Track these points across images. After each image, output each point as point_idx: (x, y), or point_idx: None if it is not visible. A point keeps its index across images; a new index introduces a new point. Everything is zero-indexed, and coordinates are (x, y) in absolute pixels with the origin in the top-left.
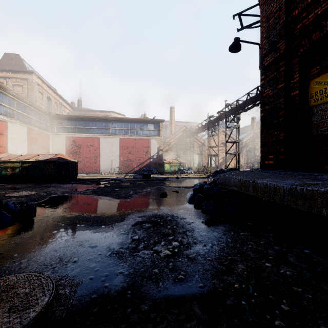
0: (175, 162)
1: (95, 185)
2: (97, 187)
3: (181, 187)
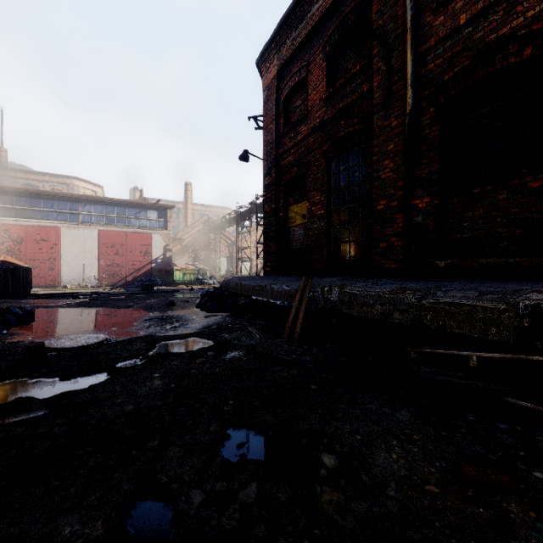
0: (191, 268)
1: (73, 300)
2: (77, 301)
3: (194, 298)
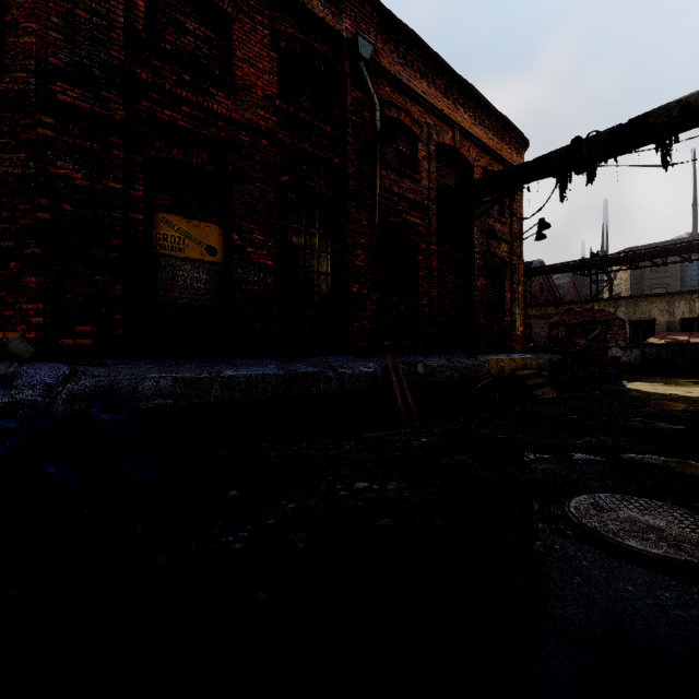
0: None
1: None
2: None
3: None
